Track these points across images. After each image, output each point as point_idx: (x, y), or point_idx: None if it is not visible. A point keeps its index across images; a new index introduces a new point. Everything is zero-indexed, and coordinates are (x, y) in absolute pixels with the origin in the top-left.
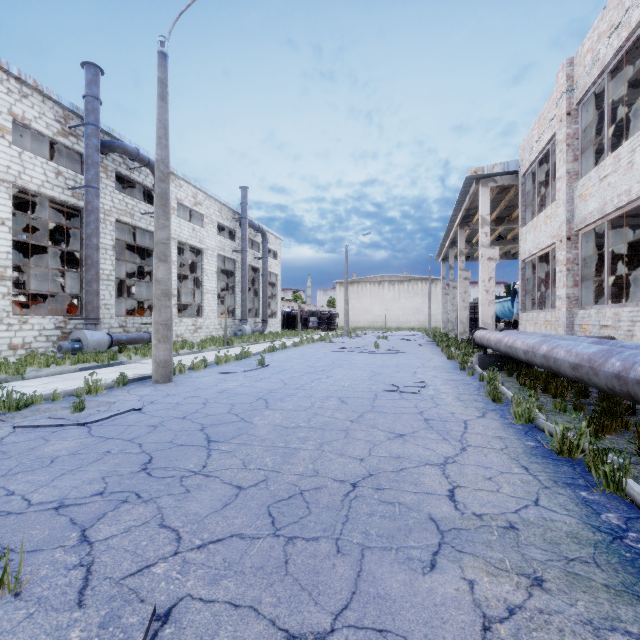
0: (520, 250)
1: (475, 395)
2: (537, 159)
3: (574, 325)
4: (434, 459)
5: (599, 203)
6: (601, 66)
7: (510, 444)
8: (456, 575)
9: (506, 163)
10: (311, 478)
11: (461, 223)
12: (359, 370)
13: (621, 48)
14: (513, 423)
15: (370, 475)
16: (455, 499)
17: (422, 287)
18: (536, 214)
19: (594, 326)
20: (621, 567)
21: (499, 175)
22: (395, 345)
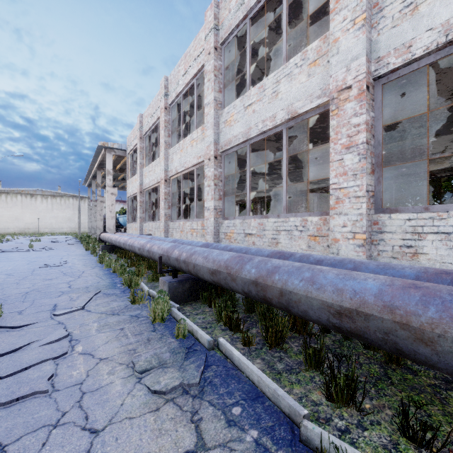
0: (127, 191)
1: (93, 263)
2: (133, 149)
3: (143, 230)
4: (65, 282)
5: (149, 181)
6: (149, 126)
7: (99, 273)
8: (66, 296)
9: (120, 144)
10: (3, 295)
11: (99, 167)
12: (18, 261)
13: (154, 124)
14: (104, 268)
15: (34, 289)
16: (71, 287)
17: (73, 202)
18: (133, 176)
19: (148, 230)
20: (111, 286)
21: (117, 149)
22: (48, 245)
